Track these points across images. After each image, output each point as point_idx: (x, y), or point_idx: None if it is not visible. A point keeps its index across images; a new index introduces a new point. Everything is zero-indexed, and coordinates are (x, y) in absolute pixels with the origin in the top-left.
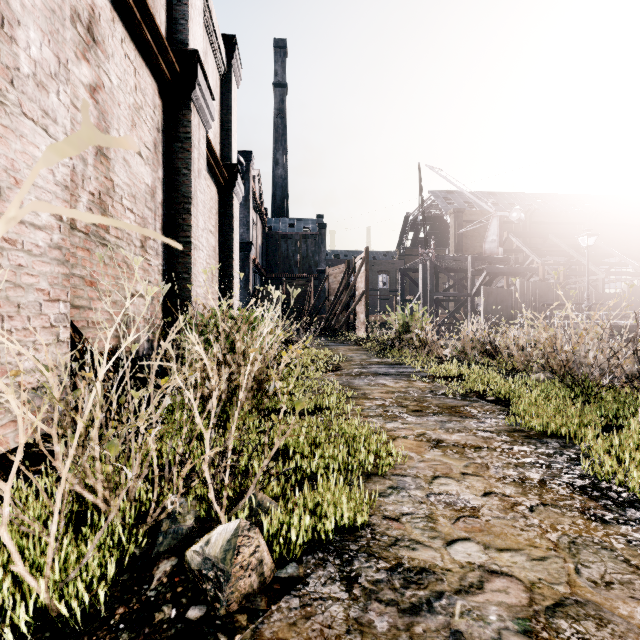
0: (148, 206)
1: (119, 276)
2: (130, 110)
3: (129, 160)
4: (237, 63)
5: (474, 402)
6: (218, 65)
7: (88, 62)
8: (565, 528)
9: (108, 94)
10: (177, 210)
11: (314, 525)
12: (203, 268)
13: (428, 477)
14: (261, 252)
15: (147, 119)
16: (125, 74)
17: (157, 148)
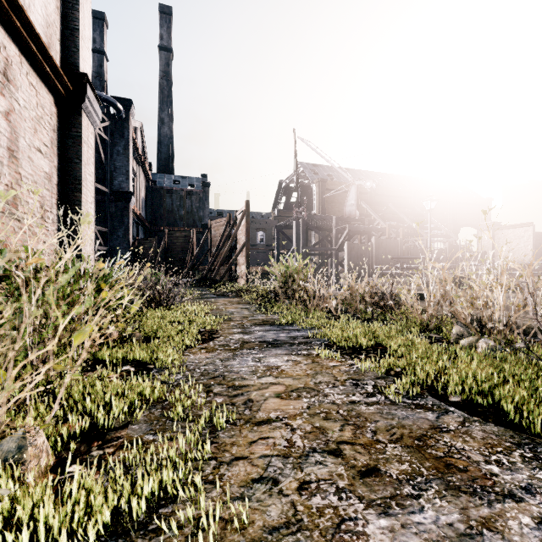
0: None
1: None
2: None
3: None
4: None
5: (442, 413)
6: None
7: None
8: None
9: None
10: None
11: None
12: None
13: None
14: (145, 205)
15: None
16: None
17: None
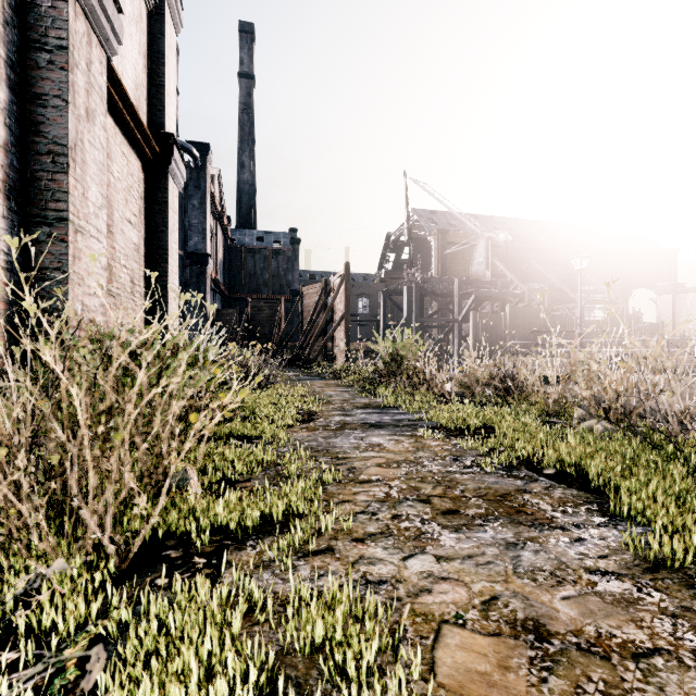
0: None
1: None
2: None
3: None
4: None
5: (530, 481)
6: None
7: None
8: None
9: None
10: (41, 165)
11: None
12: (100, 267)
13: None
14: (222, 268)
15: None
16: None
17: None
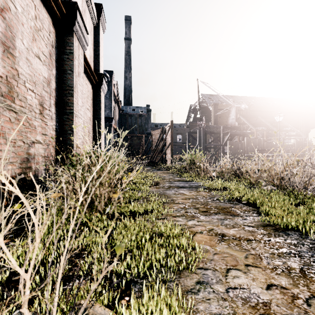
0: (45, 90)
1: (23, 130)
2: (31, 30)
3: (30, 60)
4: (103, 19)
5: (236, 204)
6: (92, 19)
7: None
8: None
9: (14, 15)
10: (65, 94)
11: None
12: (81, 128)
13: (223, 270)
14: (118, 123)
15: (44, 38)
16: (27, 7)
17: (51, 56)
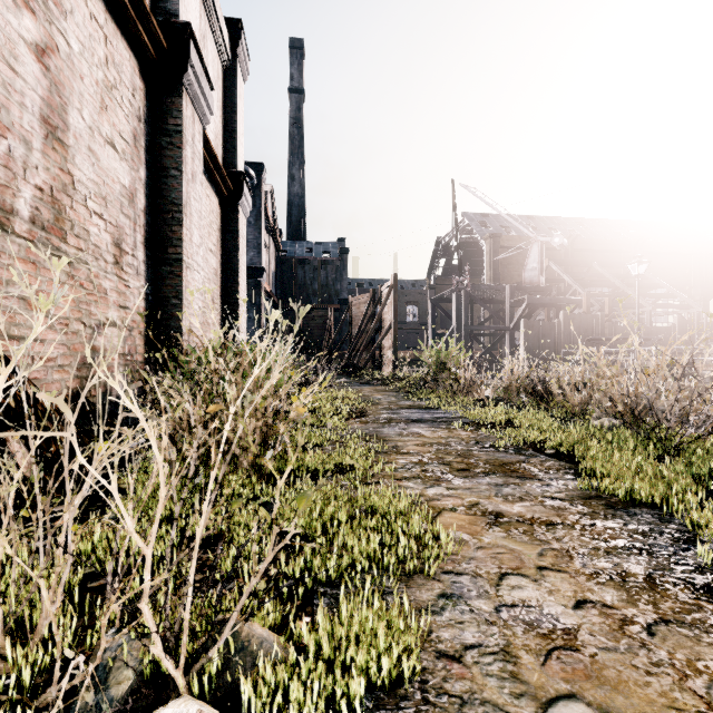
0: (125, 212)
1: (82, 299)
2: (98, 87)
3: (97, 151)
4: (243, 53)
5: (531, 457)
6: (220, 53)
7: (33, 13)
8: (710, 667)
9: (65, 61)
10: (165, 220)
11: (331, 684)
12: (199, 293)
13: (493, 575)
14: (274, 279)
15: (123, 103)
16: (91, 40)
17: (138, 141)
